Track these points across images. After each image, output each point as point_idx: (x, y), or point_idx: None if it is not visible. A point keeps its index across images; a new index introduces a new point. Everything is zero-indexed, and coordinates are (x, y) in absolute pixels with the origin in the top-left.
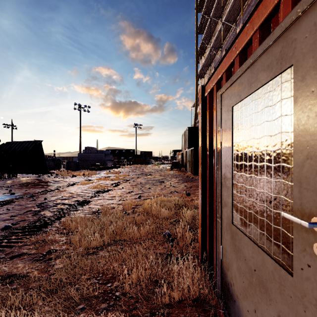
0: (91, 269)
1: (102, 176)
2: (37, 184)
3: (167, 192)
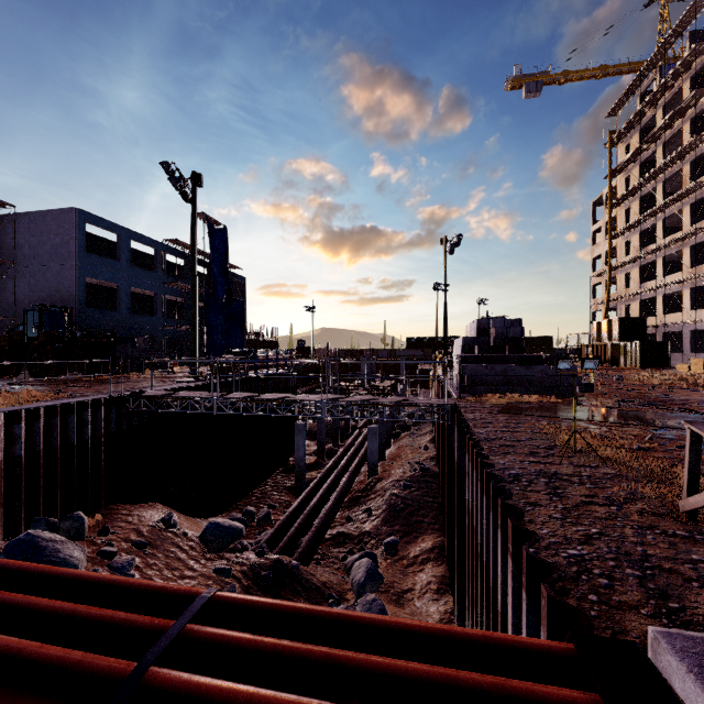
0: None
1: None
2: None
3: None
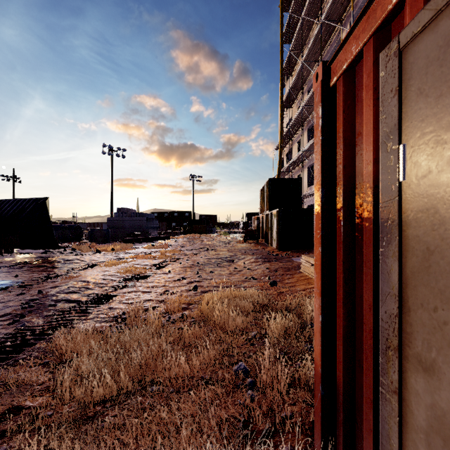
0: None
1: (141, 252)
2: (37, 266)
3: (239, 280)
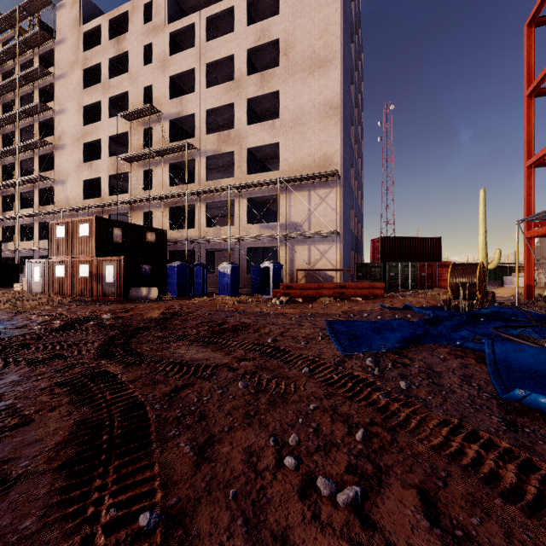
0: None
1: None
2: None
3: None
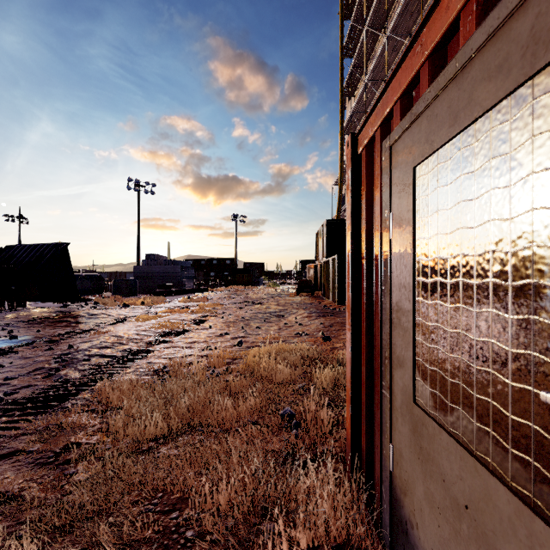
0: (143, 483)
1: (176, 306)
2: (59, 321)
3: (289, 335)
